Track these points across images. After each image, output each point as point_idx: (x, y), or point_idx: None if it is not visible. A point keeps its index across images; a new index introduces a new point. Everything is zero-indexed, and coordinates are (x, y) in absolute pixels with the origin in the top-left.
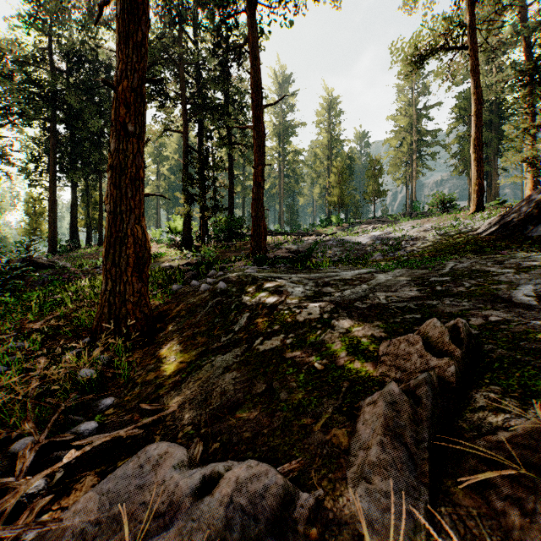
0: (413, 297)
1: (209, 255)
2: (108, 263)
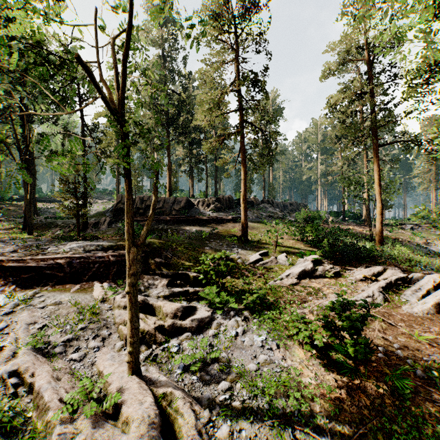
0: (75, 223)
1: (4, 214)
2: (26, 219)
